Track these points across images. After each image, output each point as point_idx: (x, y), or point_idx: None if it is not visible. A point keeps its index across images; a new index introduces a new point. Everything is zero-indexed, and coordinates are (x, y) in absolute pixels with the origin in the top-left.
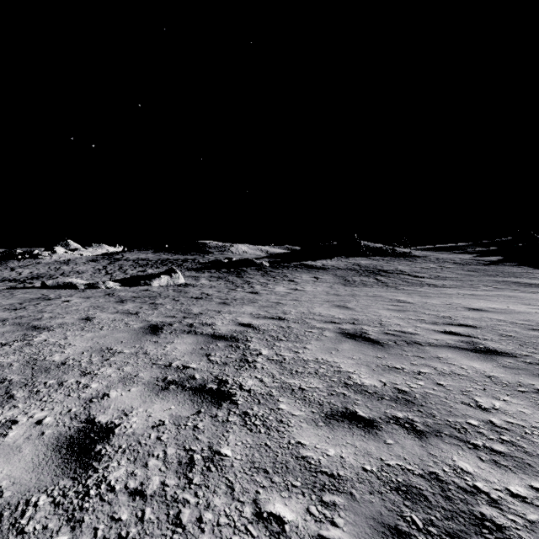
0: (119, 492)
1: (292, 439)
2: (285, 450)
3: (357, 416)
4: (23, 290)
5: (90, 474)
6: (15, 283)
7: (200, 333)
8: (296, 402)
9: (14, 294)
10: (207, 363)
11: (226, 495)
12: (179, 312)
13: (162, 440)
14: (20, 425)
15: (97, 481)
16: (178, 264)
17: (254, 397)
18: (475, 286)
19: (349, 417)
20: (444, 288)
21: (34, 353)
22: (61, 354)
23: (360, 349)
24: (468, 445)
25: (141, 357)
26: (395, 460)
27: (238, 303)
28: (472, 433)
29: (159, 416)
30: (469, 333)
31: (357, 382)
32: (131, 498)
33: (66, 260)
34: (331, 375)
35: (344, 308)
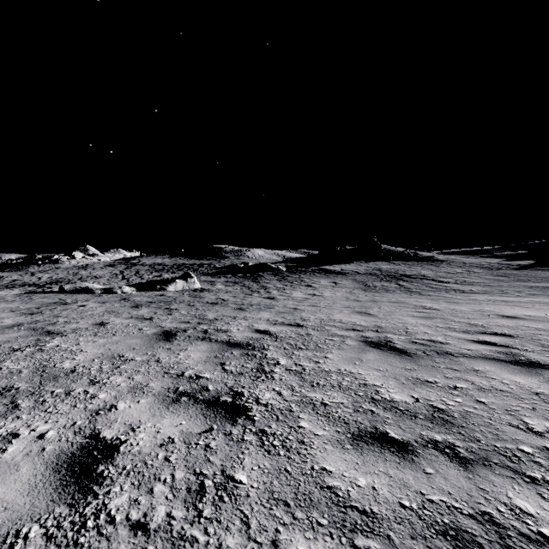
0: (119, 524)
1: (316, 464)
2: (307, 477)
3: (389, 438)
4: (41, 295)
5: (89, 500)
6: (35, 288)
7: (214, 340)
8: (319, 419)
9: (33, 298)
10: (221, 373)
11: (241, 533)
12: (194, 317)
13: (170, 462)
14: (21, 439)
15: (96, 509)
16: (194, 269)
17: (272, 413)
18: (506, 292)
19: (379, 439)
20: (472, 294)
21: (45, 359)
22: (71, 360)
23: (386, 359)
24: (524, 477)
25: (153, 365)
26: (438, 494)
27: (254, 309)
28: (526, 462)
29: (168, 432)
30: (506, 342)
31: (386, 398)
32: (133, 532)
33: (84, 265)
34: (356, 388)
35: (365, 315)
